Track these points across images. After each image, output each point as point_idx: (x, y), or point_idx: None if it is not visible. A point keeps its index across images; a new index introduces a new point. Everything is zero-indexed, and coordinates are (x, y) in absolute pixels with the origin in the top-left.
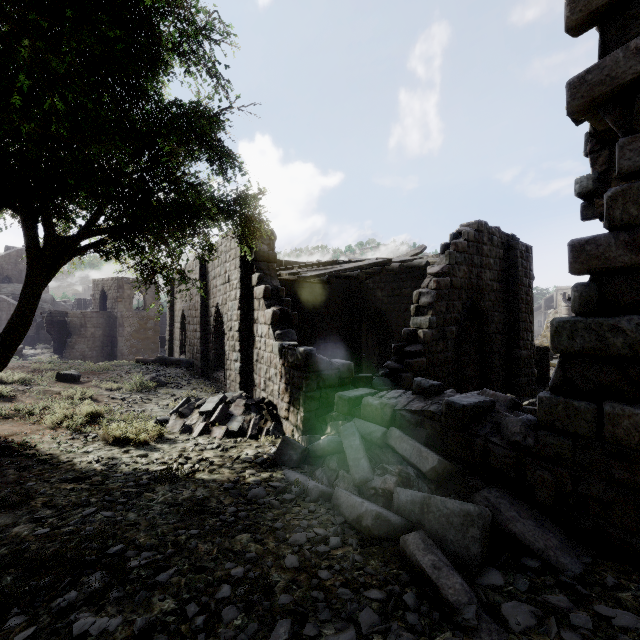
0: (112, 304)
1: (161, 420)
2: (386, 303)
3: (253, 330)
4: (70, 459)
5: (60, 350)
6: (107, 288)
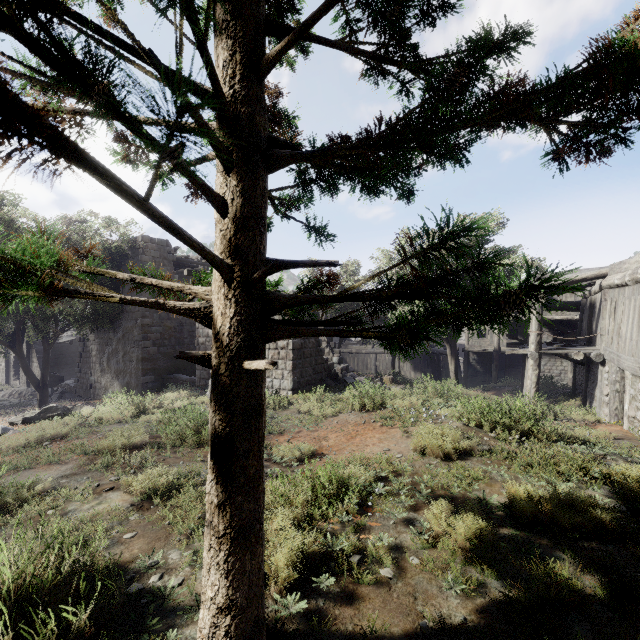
0: None
1: None
2: None
3: (33, 364)
4: None
5: None
6: None
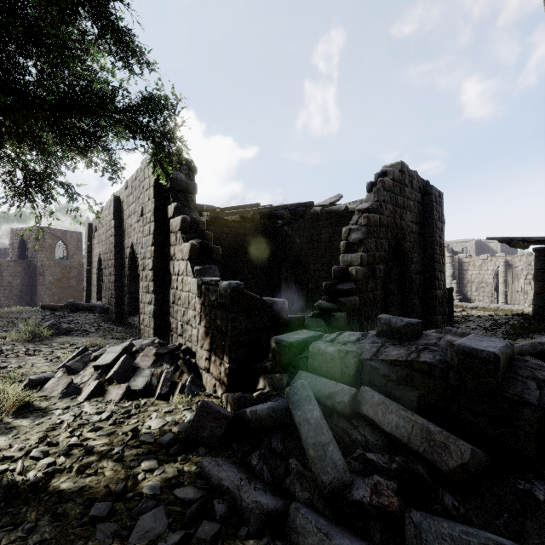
0: (32, 253)
1: (37, 380)
2: (304, 249)
3: (169, 268)
4: None
5: None
6: (26, 237)
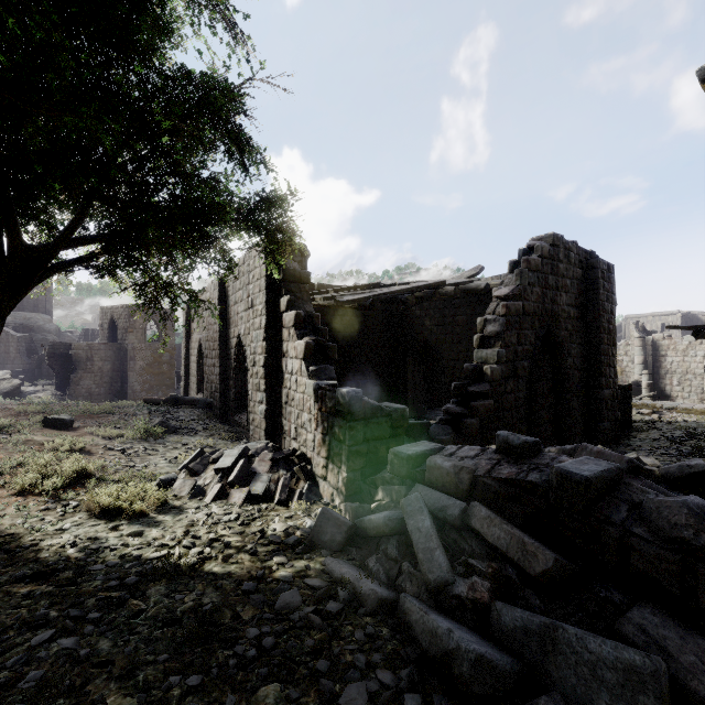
0: (122, 335)
1: (166, 480)
2: (436, 333)
3: (281, 365)
4: (36, 542)
5: (64, 387)
6: (117, 317)
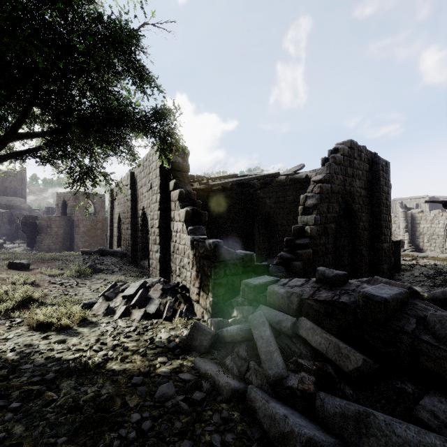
0: (71, 211)
1: (88, 303)
2: (273, 208)
3: (170, 227)
4: None
5: (32, 244)
6: (67, 199)
